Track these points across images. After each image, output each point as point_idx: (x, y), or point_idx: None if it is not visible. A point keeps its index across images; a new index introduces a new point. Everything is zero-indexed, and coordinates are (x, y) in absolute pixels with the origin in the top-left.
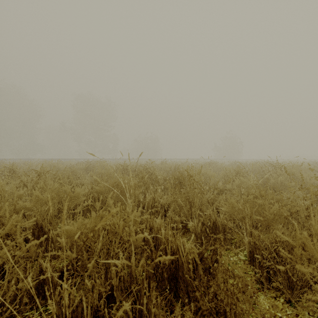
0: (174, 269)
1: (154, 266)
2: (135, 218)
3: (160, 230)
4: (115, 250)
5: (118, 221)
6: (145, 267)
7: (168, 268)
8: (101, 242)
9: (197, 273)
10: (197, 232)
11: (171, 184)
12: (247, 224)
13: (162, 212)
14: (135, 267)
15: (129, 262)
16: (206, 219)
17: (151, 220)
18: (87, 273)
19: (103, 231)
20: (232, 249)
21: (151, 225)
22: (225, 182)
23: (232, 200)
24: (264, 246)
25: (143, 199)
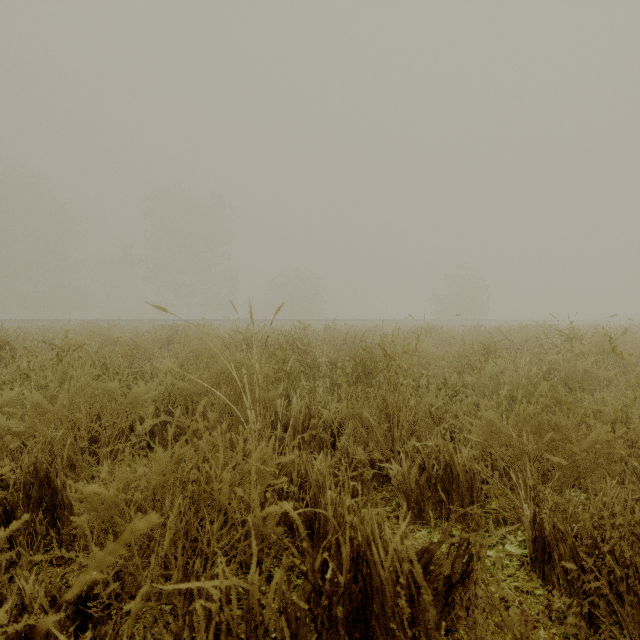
0: (358, 597)
1: (309, 592)
2: (261, 467)
3: (323, 491)
4: (212, 546)
5: (219, 473)
6: (286, 595)
7: (343, 595)
8: (173, 531)
9: (419, 615)
10: (407, 487)
11: (346, 374)
12: (528, 474)
13: (327, 438)
14: (259, 595)
15: (244, 583)
16: (428, 456)
17: (302, 463)
18: (127, 624)
19: (180, 501)
20: (489, 527)
21: (302, 473)
22: (462, 370)
23: (492, 416)
24: (572, 529)
25: (286, 408)
